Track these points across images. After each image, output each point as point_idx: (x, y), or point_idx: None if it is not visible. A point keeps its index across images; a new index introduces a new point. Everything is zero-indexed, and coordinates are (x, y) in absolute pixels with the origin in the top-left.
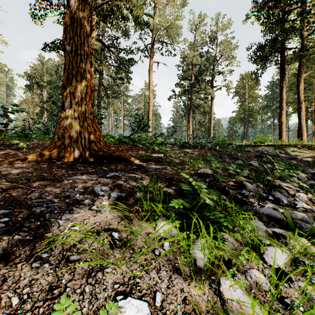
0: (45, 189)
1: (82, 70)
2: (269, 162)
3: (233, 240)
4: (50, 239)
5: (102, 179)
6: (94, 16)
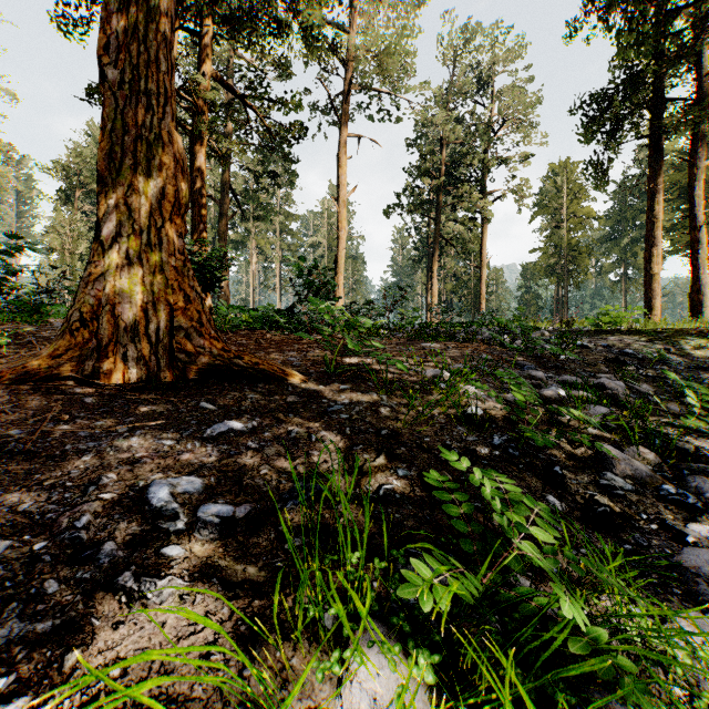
0: None
1: (153, 135)
2: (645, 377)
3: None
4: None
5: (188, 447)
6: (206, 22)
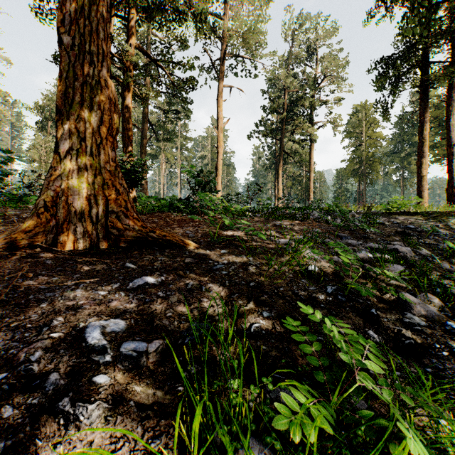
0: None
1: (94, 81)
2: (423, 244)
3: None
4: None
5: (116, 296)
6: (132, 12)
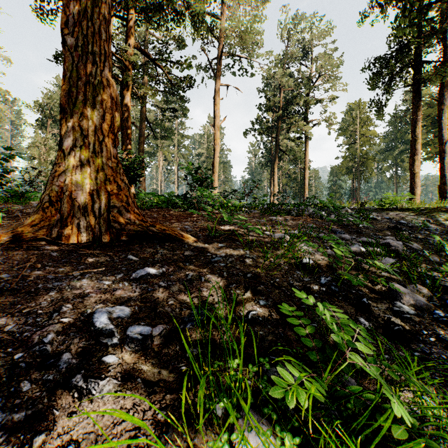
0: None
1: (97, 81)
2: (415, 238)
3: None
4: None
5: (120, 286)
6: (130, 12)
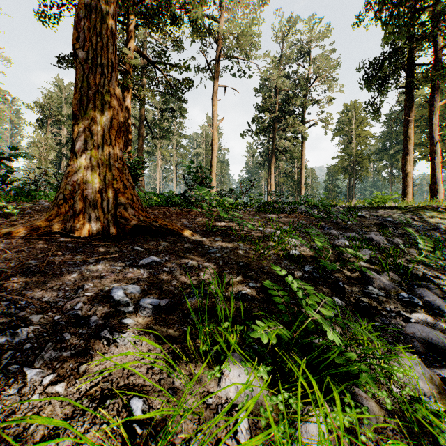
0: (24, 293)
1: (105, 90)
2: (398, 234)
3: (374, 405)
4: None
5: (130, 270)
6: (131, 17)
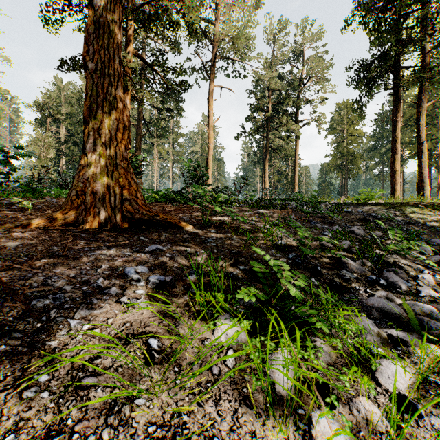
0: (54, 271)
1: (112, 97)
2: (379, 228)
3: (330, 349)
4: (47, 360)
5: (138, 255)
6: (130, 22)
